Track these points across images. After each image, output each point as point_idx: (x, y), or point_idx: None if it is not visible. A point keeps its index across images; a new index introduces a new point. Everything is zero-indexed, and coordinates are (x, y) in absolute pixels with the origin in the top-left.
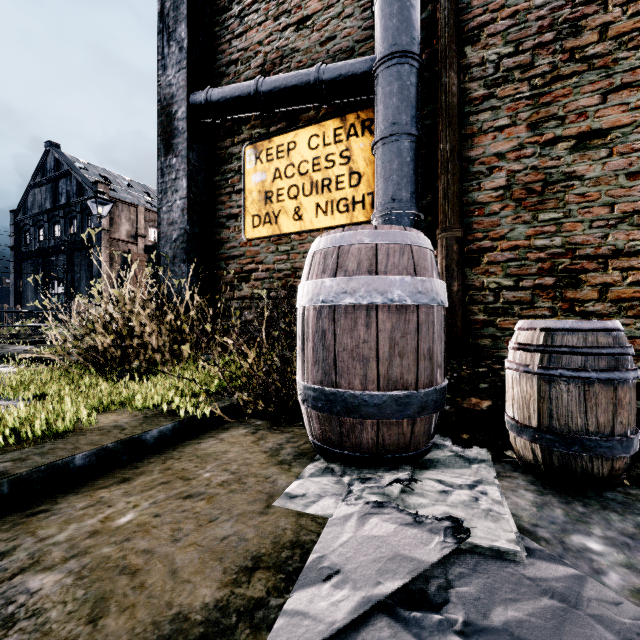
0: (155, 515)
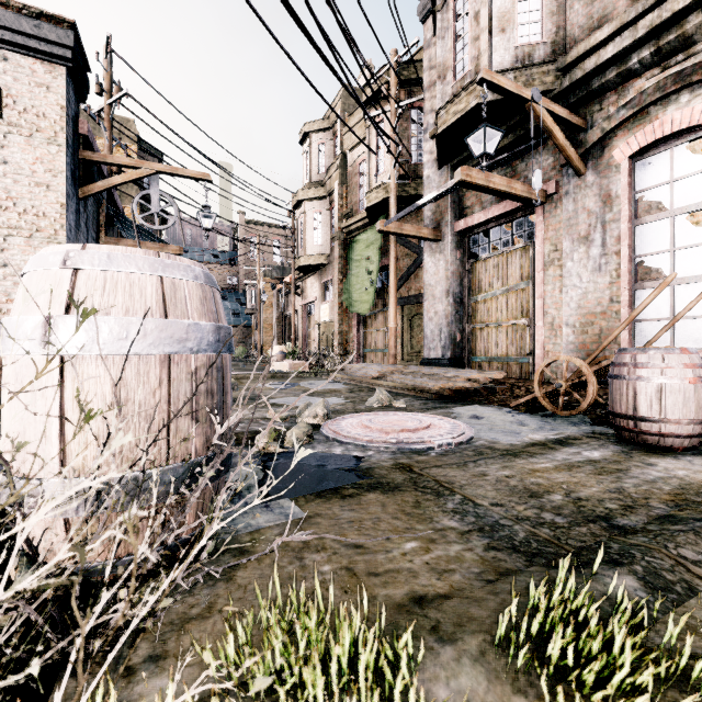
0: (389, 539)
